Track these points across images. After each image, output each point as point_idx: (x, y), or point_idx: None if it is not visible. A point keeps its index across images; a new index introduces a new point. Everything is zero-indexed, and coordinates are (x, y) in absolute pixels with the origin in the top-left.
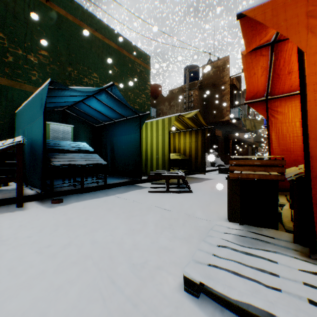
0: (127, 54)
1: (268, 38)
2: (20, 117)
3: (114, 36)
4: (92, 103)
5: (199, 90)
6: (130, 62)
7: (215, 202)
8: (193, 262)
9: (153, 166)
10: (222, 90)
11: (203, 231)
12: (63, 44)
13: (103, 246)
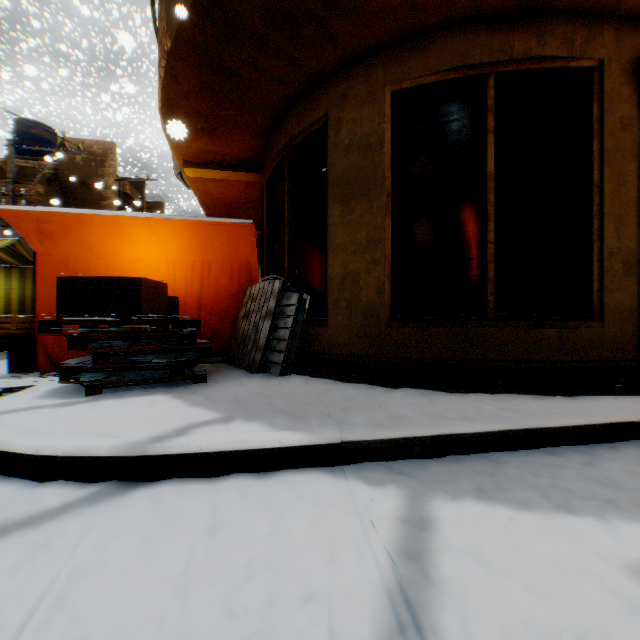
0: None
1: None
2: None
3: None
4: None
5: (51, 186)
6: None
7: None
8: None
9: None
10: (102, 199)
11: None
12: None
13: None
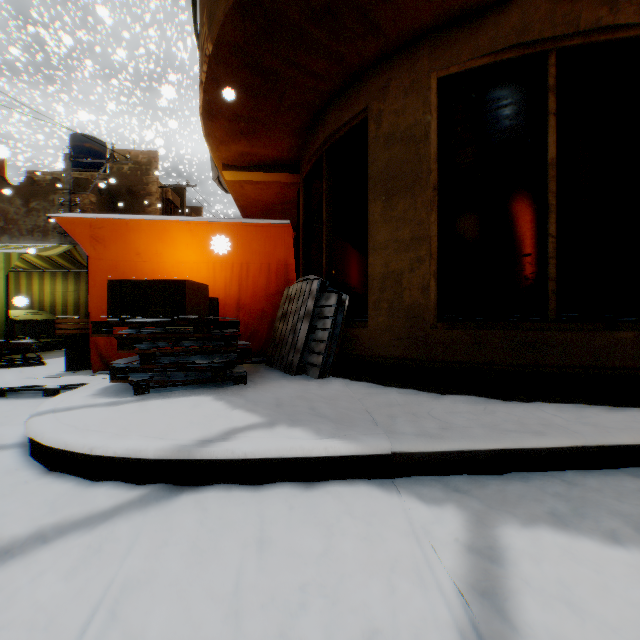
0: None
1: None
2: None
3: None
4: None
5: (101, 195)
6: None
7: None
8: None
9: None
10: (147, 206)
11: None
12: None
13: None
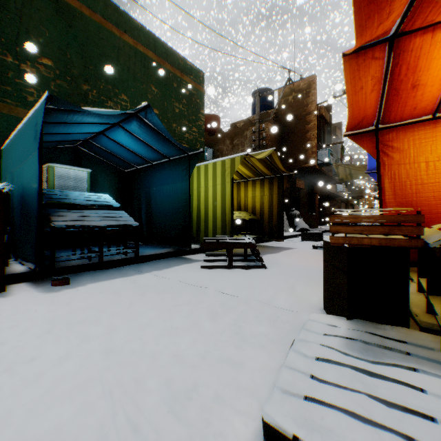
0: (171, 69)
1: (388, 27)
2: (7, 156)
3: (151, 42)
4: (118, 136)
5: (274, 124)
6: (175, 80)
7: (302, 282)
8: (279, 393)
9: (209, 230)
10: (306, 124)
11: (287, 329)
12: (75, 51)
13: (124, 359)
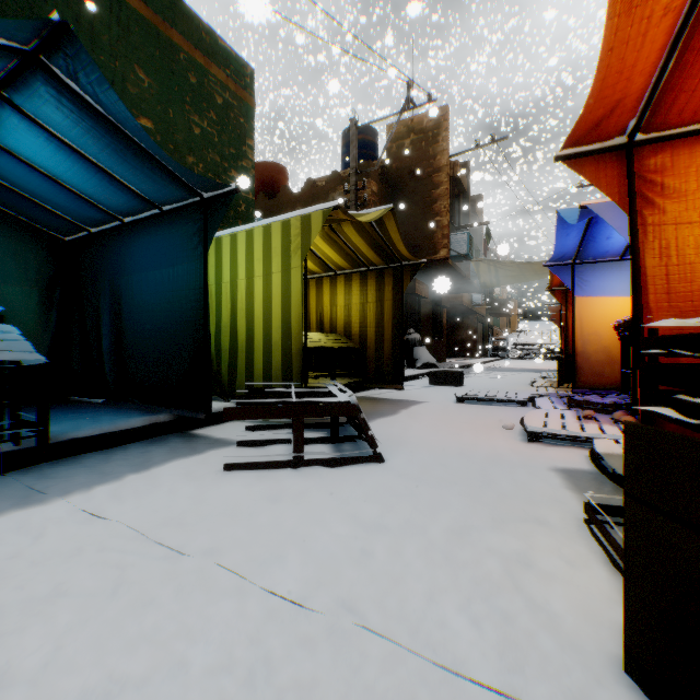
0: (184, 46)
1: None
2: None
3: None
4: (10, 133)
5: (381, 183)
6: (192, 69)
7: (482, 509)
8: None
9: (255, 370)
10: (433, 188)
11: None
12: None
13: None
